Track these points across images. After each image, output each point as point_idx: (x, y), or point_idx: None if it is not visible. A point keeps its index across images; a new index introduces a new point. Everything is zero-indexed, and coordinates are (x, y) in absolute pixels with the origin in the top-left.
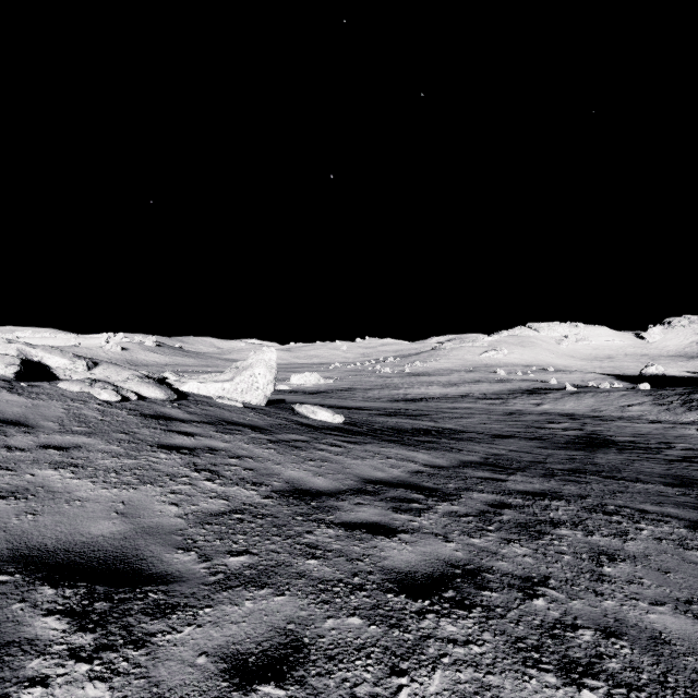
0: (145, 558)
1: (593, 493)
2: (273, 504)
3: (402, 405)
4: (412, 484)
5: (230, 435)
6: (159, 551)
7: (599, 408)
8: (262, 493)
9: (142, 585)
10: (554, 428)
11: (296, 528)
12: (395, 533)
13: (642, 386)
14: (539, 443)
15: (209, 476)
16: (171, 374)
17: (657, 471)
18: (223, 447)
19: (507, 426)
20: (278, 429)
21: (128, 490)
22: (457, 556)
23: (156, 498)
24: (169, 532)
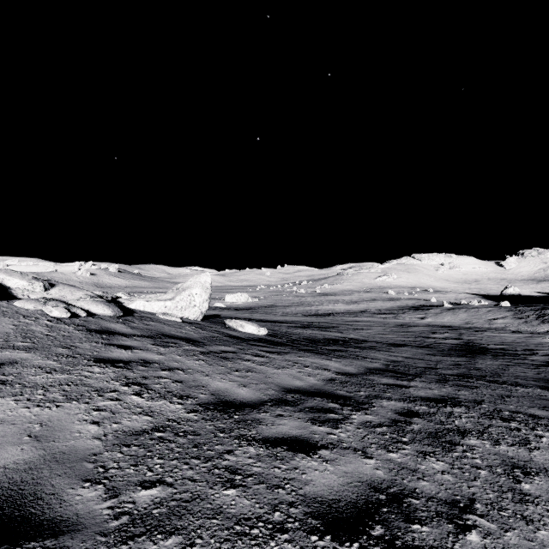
0: (42, 497)
1: (486, 398)
2: (196, 419)
3: (314, 319)
4: (328, 393)
5: (166, 348)
6: (63, 485)
7: (471, 321)
8: (187, 407)
9: (25, 540)
10: (437, 337)
11: (216, 447)
12: (315, 450)
13: (504, 303)
14: (428, 350)
15: (138, 389)
16: (123, 294)
17: (530, 375)
18: (157, 360)
19: (400, 336)
20: (210, 341)
21: (50, 408)
22: (379, 476)
23: (78, 417)
24: (81, 459)
